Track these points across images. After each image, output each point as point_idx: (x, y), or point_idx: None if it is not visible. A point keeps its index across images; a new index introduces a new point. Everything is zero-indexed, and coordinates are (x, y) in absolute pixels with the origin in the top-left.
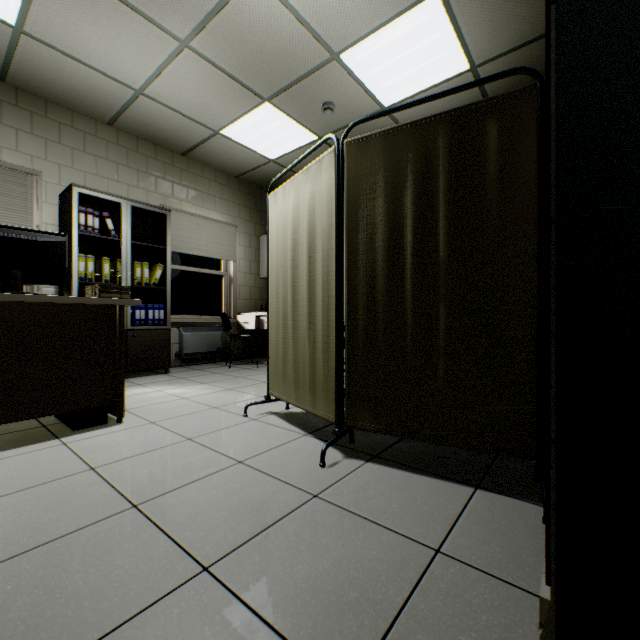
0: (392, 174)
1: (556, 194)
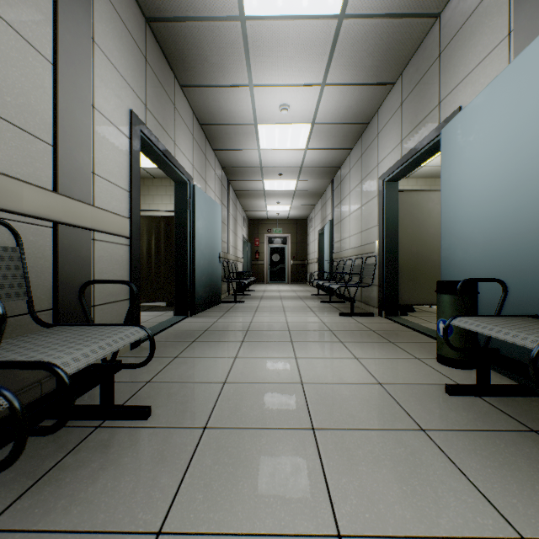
0: (149, 228)
1: (175, 252)
